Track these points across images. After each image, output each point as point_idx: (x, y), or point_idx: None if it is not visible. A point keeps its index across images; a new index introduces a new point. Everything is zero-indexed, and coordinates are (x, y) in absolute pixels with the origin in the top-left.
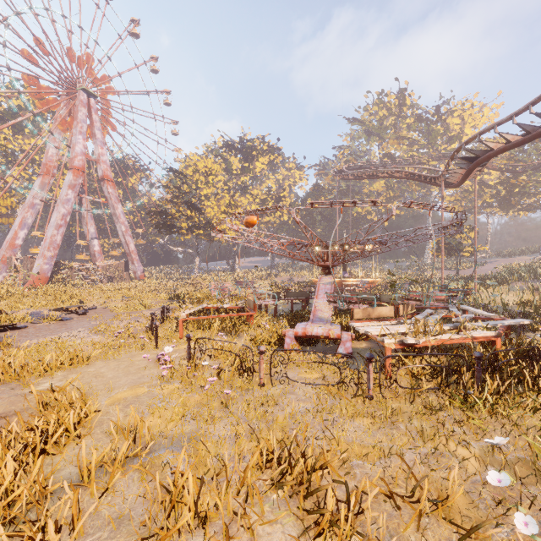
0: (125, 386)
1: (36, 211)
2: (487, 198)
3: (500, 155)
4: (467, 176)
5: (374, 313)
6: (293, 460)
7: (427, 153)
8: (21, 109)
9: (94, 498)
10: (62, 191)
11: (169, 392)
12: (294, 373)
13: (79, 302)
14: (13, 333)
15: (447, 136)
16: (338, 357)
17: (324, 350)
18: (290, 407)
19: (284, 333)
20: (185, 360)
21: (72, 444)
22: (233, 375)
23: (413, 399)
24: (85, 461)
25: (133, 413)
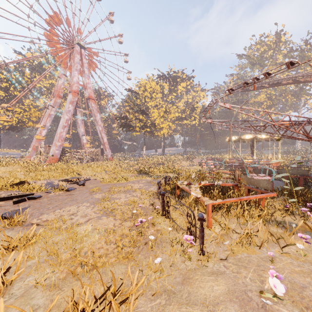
0: None
1: (52, 119)
2: None
3: None
4: None
5: None
6: None
7: (298, 73)
8: (44, 63)
9: None
10: (66, 105)
11: None
12: None
13: (77, 174)
14: (29, 203)
15: None
16: None
17: None
18: None
19: None
20: None
21: None
22: None
23: None
24: None
25: None
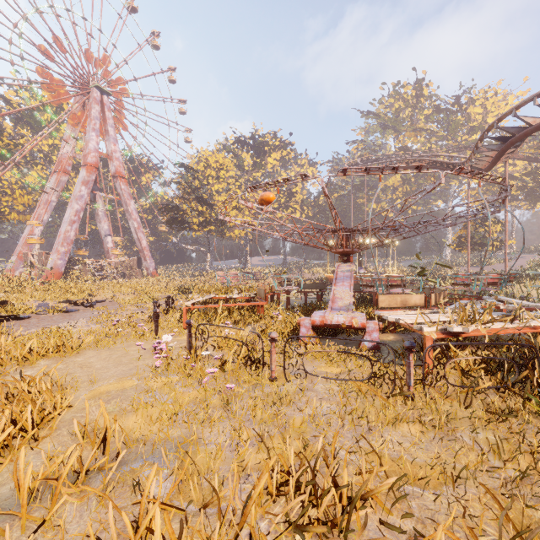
0: (112, 378)
1: (52, 208)
2: (512, 190)
3: (526, 145)
4: (498, 158)
5: (401, 301)
6: (318, 482)
7: (446, 145)
8: (39, 110)
9: (27, 533)
10: (76, 187)
11: (162, 386)
12: (312, 366)
13: (88, 295)
14: (14, 323)
15: (468, 127)
16: (364, 349)
17: (345, 342)
18: (309, 407)
19: (299, 322)
20: (186, 350)
21: (28, 448)
22: (239, 367)
23: (471, 400)
24: (22, 478)
25: (103, 410)
